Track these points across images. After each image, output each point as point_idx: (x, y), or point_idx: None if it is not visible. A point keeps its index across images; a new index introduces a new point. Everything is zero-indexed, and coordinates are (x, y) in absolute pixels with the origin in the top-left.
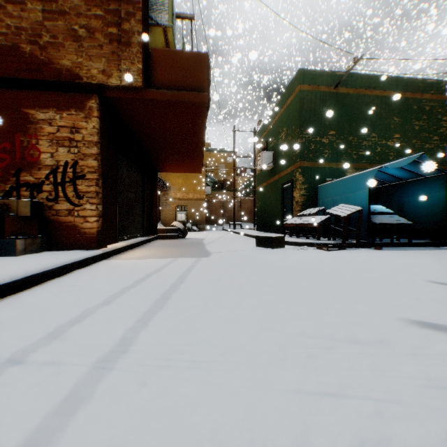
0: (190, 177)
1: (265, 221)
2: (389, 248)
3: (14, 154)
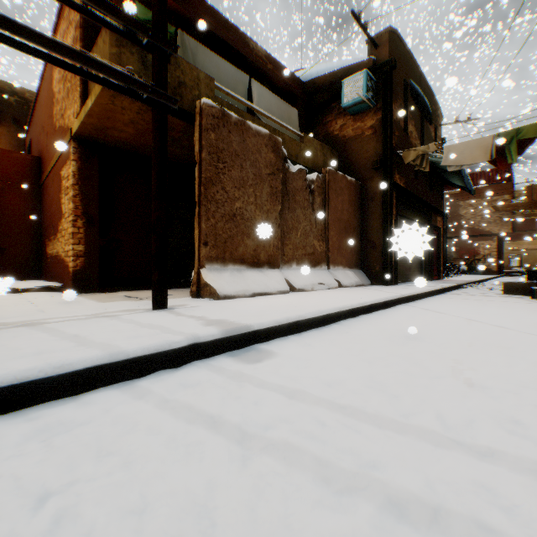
0: None
1: None
2: None
3: (471, 252)
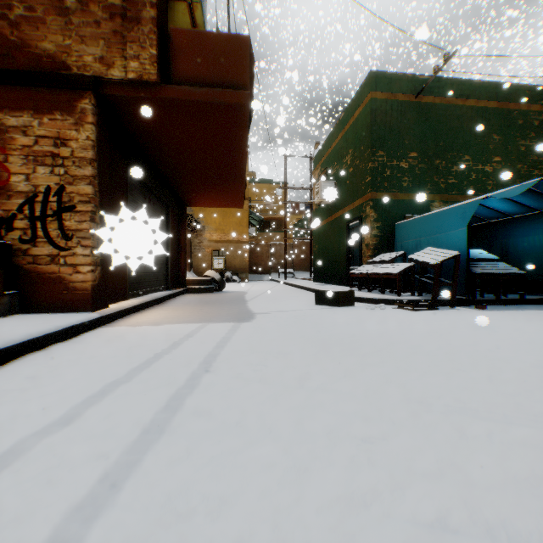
0: (229, 214)
1: (324, 269)
2: (495, 307)
3: None
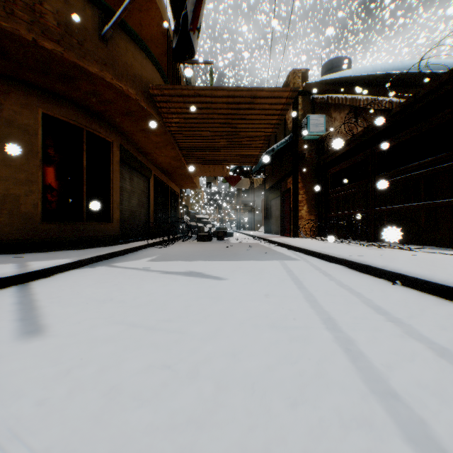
0: None
1: None
2: None
3: None
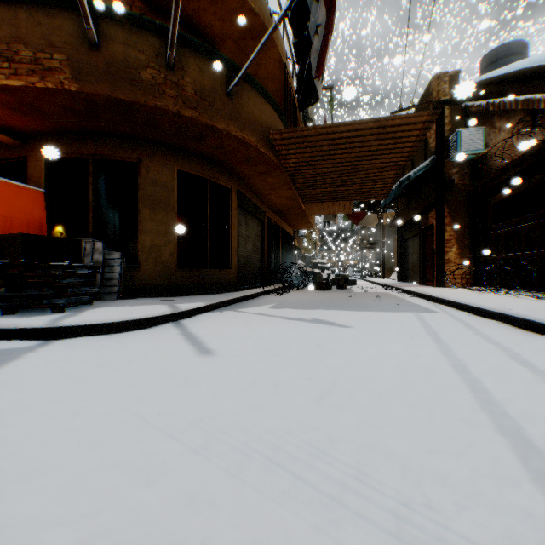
0: None
1: None
2: None
3: None
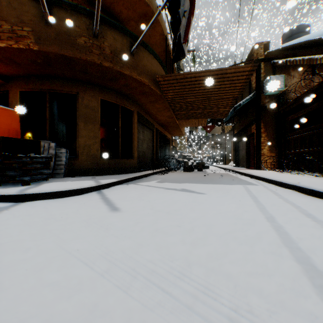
0: None
1: None
2: None
3: None
